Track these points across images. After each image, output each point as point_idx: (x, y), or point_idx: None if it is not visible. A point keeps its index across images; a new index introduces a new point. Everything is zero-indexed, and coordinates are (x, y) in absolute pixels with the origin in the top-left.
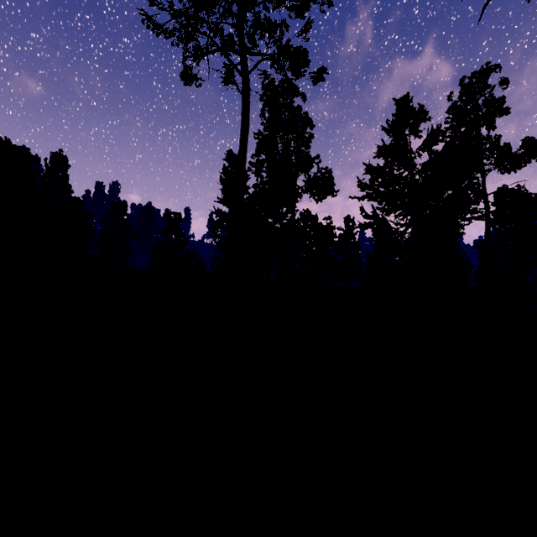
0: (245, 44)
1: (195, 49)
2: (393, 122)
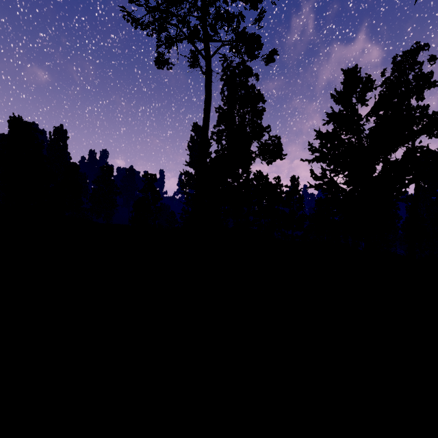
0: (208, 33)
1: (166, 39)
2: (341, 91)
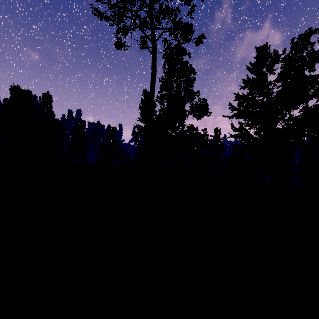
0: (153, 23)
1: (123, 28)
2: (254, 63)
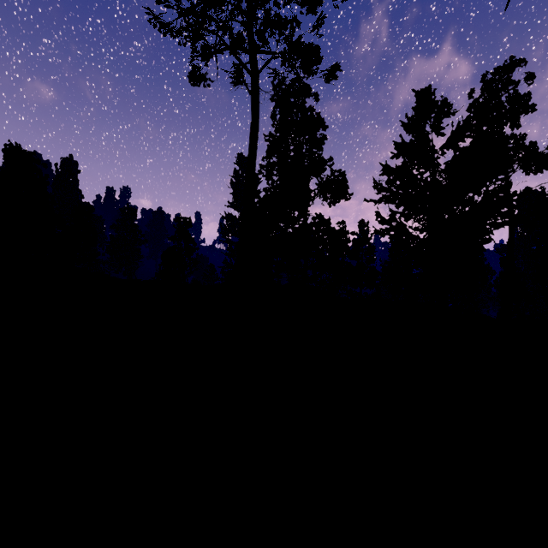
0: (254, 42)
1: (203, 49)
2: (412, 117)
